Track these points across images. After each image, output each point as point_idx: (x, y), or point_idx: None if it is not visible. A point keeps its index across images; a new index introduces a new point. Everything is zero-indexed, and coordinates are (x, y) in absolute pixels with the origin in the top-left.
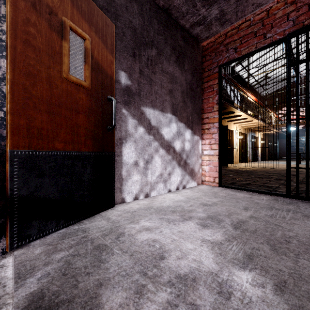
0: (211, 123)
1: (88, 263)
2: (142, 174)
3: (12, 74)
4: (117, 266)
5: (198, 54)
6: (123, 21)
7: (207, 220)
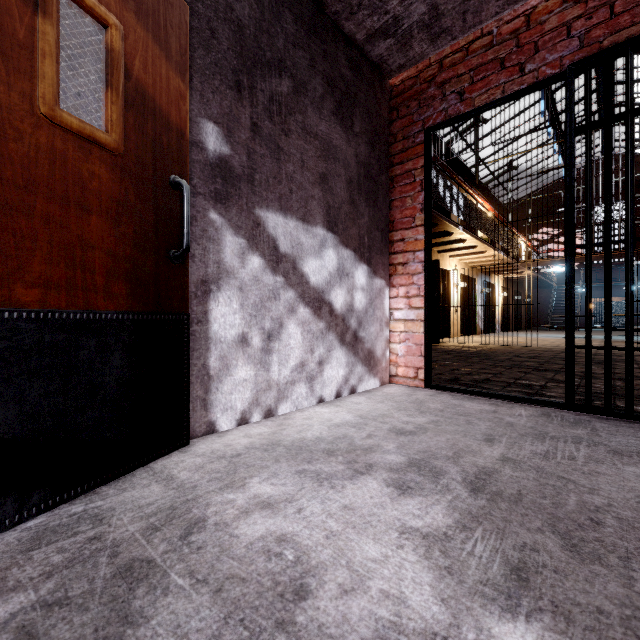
0: (411, 252)
1: (89, 631)
2: (258, 363)
3: None
4: (173, 635)
5: (383, 101)
6: (211, 2)
7: (409, 473)
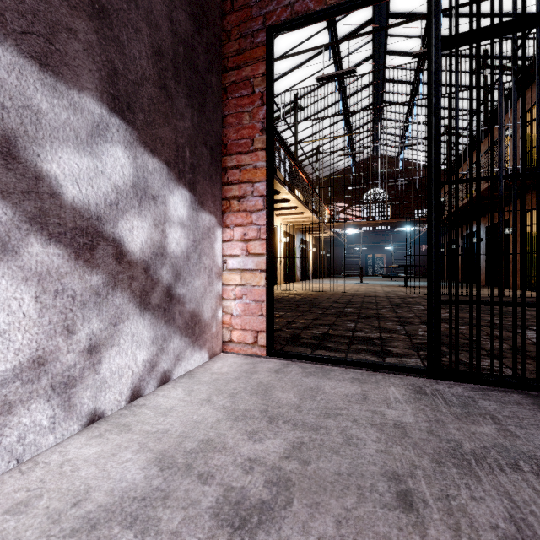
0: (249, 183)
1: None
2: None
3: None
4: None
5: None
6: None
7: None
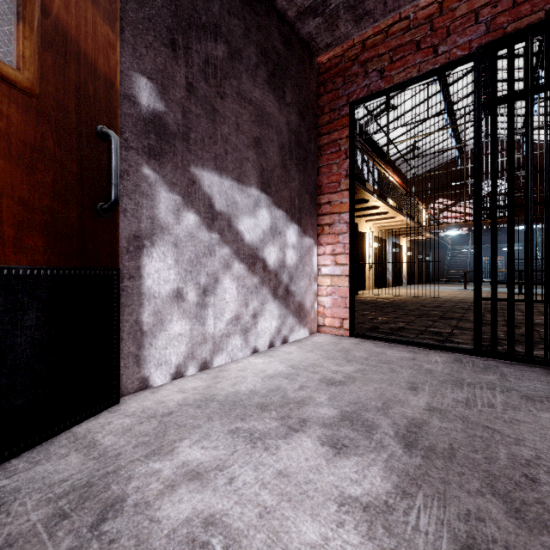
0: (337, 214)
1: None
2: (194, 318)
3: None
4: None
5: (312, 76)
6: None
7: (342, 428)
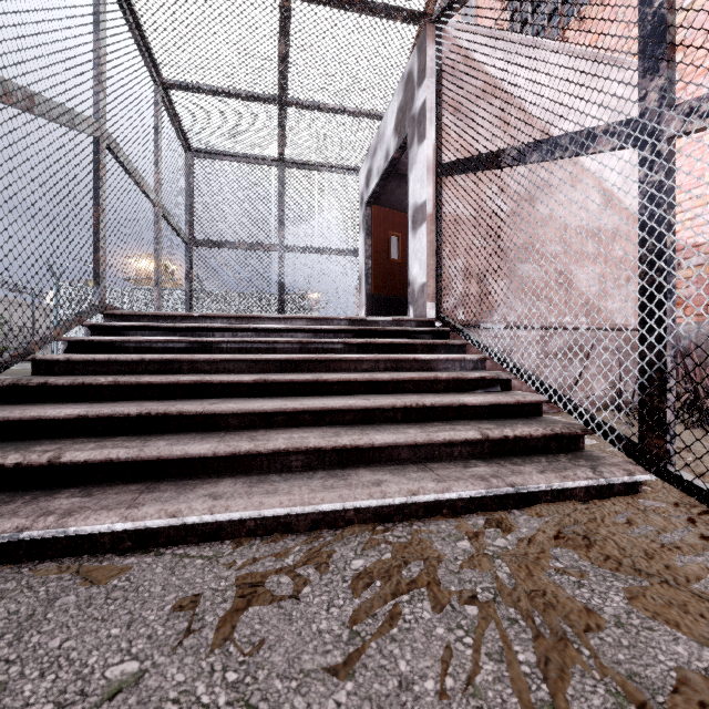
0: None
1: None
2: None
3: (373, 265)
4: None
5: None
6: None
7: None
